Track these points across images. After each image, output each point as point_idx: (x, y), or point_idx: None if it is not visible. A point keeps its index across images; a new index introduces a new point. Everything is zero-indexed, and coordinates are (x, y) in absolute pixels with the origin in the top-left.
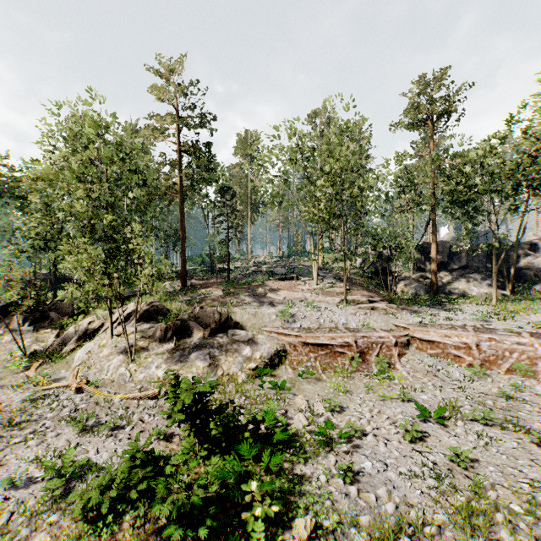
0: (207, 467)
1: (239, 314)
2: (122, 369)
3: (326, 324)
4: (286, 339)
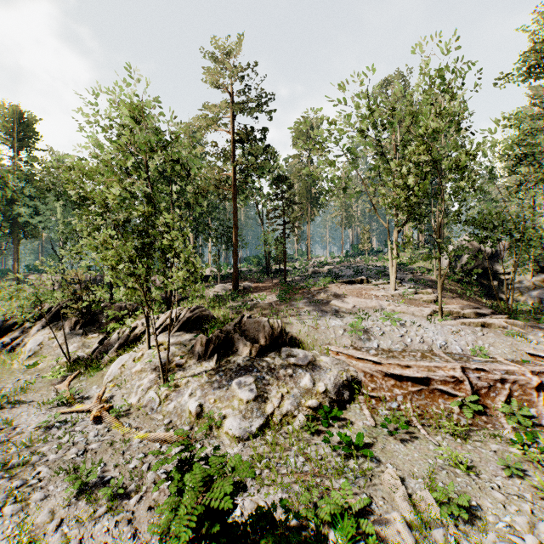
0: None
1: (296, 325)
2: (151, 394)
3: (415, 345)
4: (360, 365)
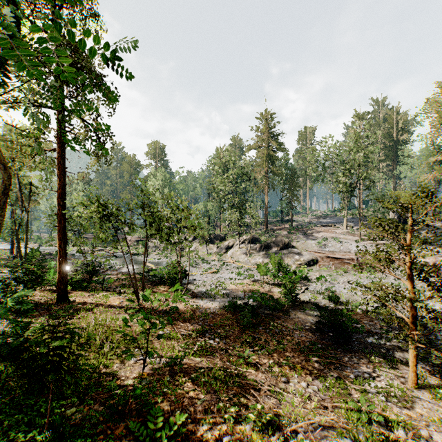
0: (278, 279)
1: (295, 242)
2: (246, 259)
3: (344, 250)
4: (318, 254)
